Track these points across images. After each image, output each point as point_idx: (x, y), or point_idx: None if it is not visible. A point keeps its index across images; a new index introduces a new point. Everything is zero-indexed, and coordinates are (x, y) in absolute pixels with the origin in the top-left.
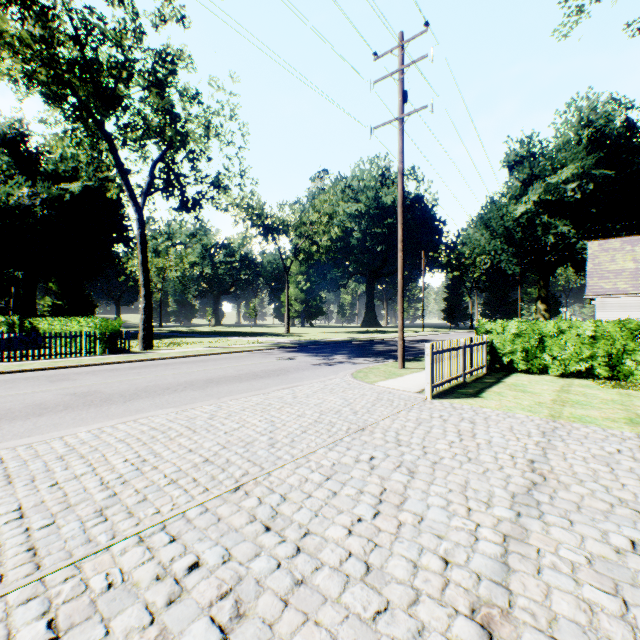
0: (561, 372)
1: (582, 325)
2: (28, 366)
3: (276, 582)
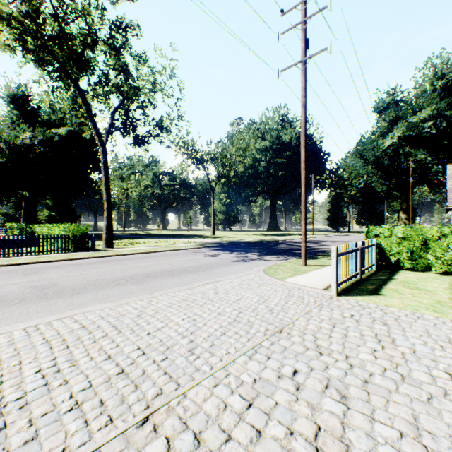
0: (443, 270)
1: None
2: (14, 261)
3: None
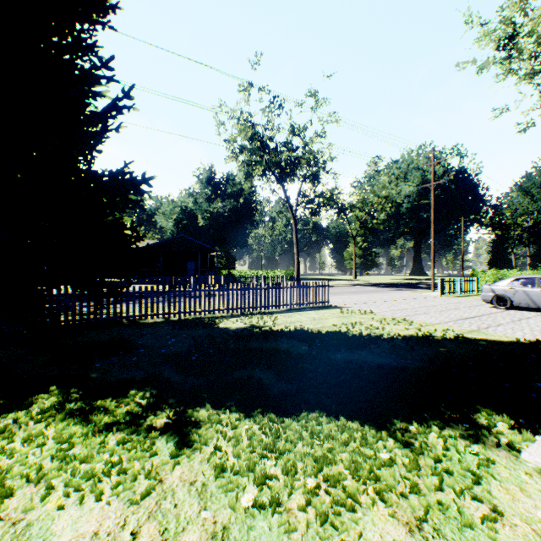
0: None
1: (521, 272)
2: None
3: (404, 304)
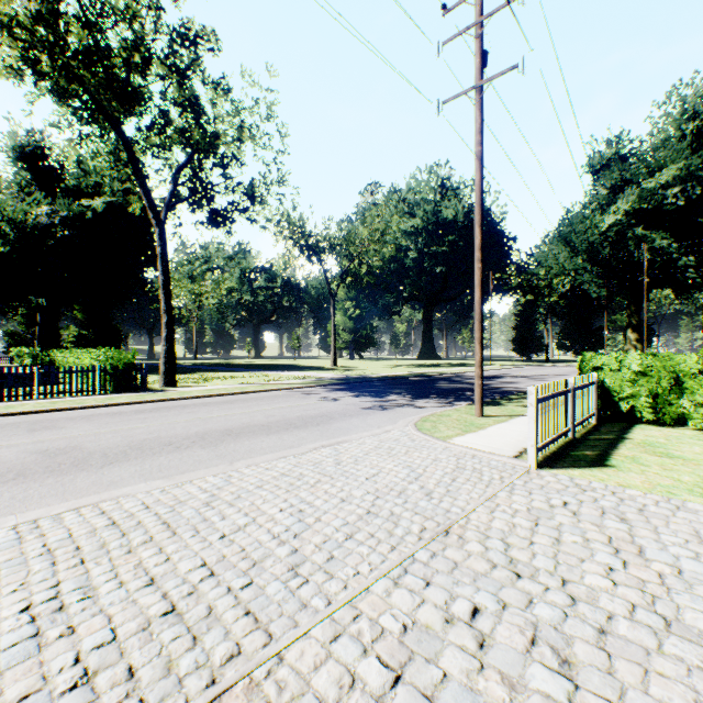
0: None
1: None
2: (17, 408)
3: None
